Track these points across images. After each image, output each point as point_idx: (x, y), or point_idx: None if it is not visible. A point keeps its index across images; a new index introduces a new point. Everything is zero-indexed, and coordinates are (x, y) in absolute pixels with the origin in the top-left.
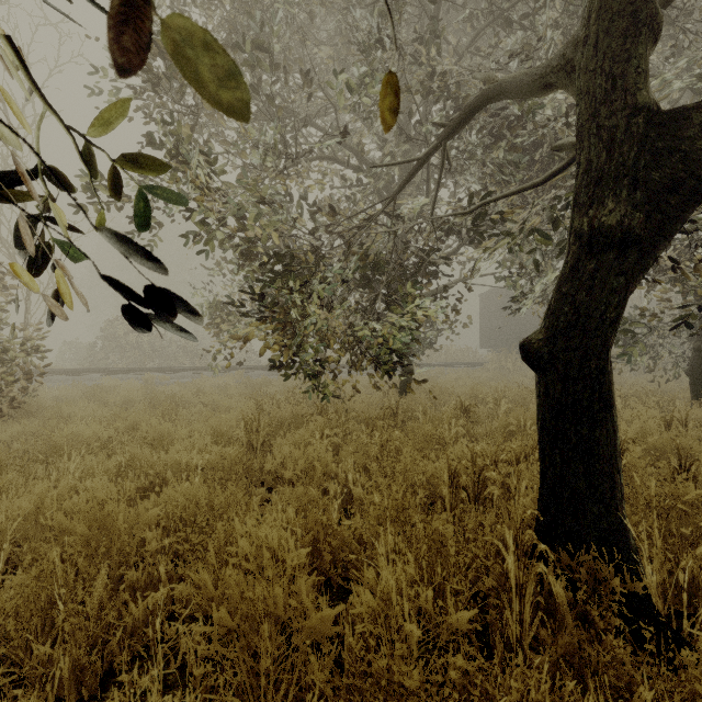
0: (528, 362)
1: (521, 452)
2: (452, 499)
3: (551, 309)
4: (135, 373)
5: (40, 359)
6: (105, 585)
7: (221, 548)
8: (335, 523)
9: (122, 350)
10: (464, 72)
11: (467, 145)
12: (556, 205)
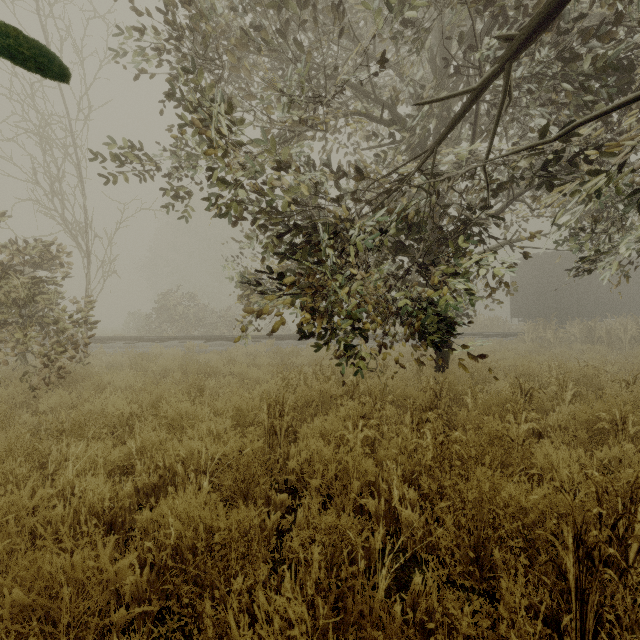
0: None
1: None
2: (578, 572)
3: None
4: (180, 341)
5: (89, 329)
6: None
7: None
8: (383, 587)
9: (172, 320)
10: None
11: (531, 71)
12: None
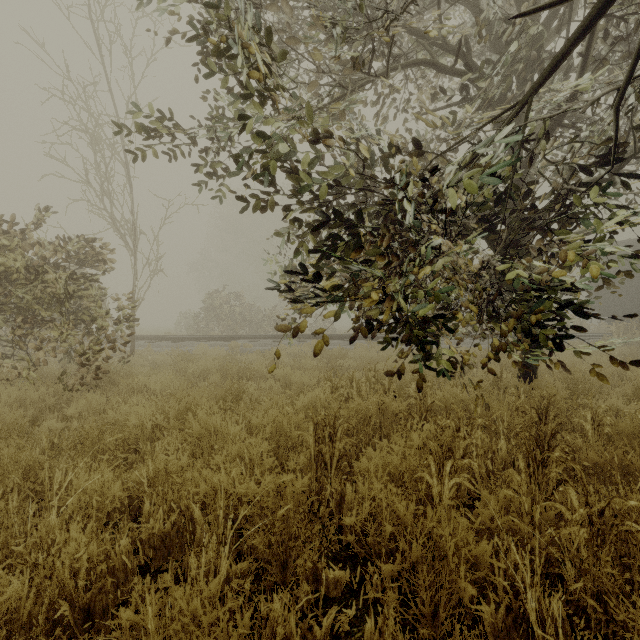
0: None
1: None
2: None
3: None
4: (224, 340)
5: (129, 327)
6: None
7: None
8: None
9: (218, 319)
10: None
11: None
12: None
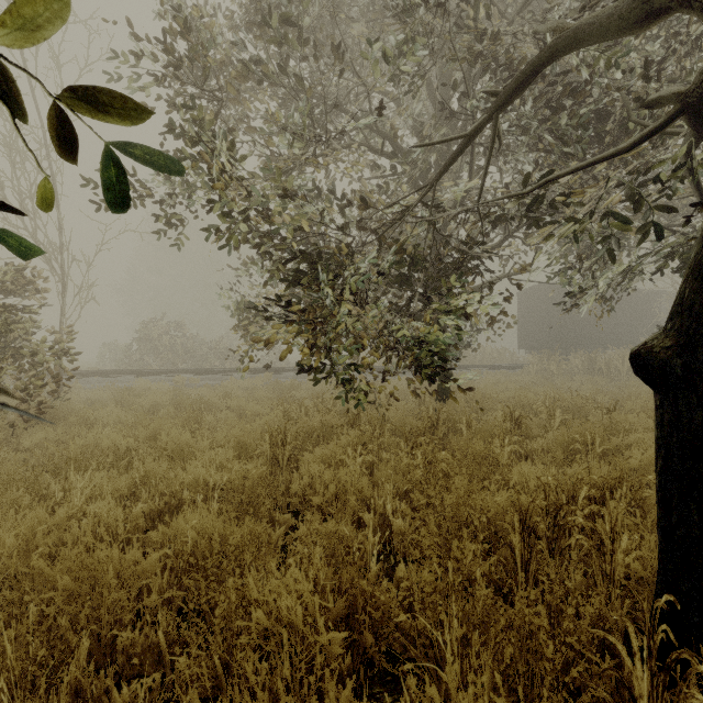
0: (645, 378)
1: (608, 487)
2: (523, 549)
3: (684, 304)
4: (167, 375)
5: (69, 362)
6: (95, 647)
7: (231, 613)
8: (373, 573)
9: (156, 351)
10: (519, 33)
11: (519, 120)
12: (631, 183)
